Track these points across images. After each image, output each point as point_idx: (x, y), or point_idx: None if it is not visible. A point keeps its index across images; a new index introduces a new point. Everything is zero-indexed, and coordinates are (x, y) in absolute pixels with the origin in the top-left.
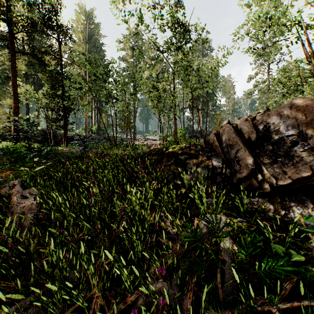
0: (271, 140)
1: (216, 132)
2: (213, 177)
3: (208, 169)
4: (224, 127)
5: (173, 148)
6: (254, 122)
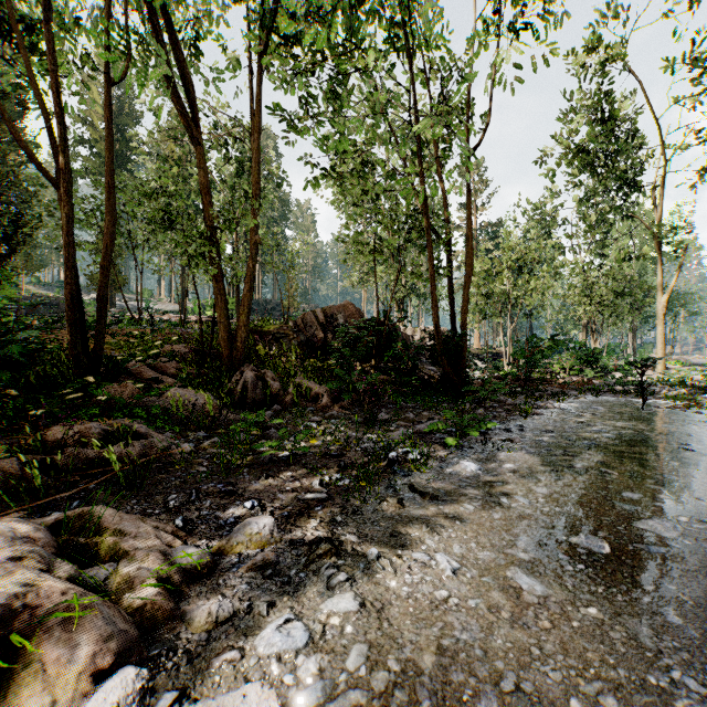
0: (334, 324)
1: (302, 316)
2: (301, 347)
3: (298, 342)
4: (308, 314)
5: (269, 327)
6: (326, 312)
